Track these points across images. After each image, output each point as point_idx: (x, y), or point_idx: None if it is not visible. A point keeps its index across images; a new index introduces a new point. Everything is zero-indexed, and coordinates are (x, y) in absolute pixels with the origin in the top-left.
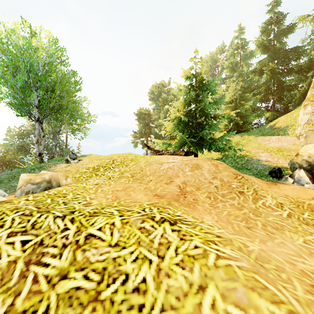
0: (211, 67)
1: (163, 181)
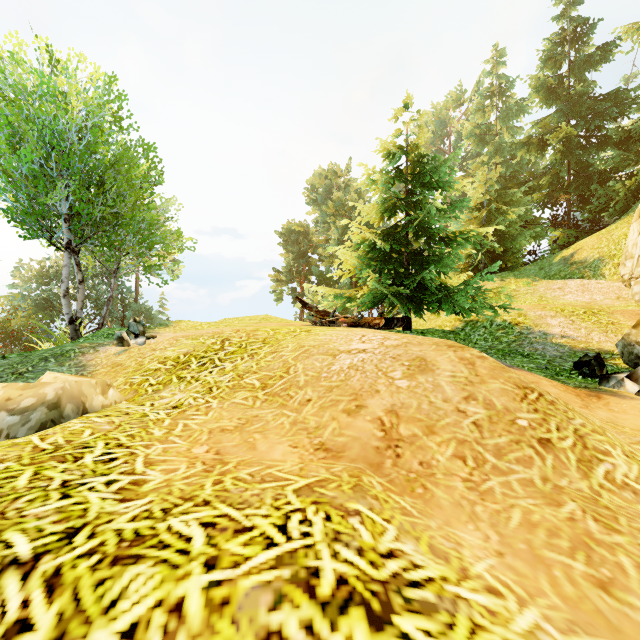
0: (434, 136)
1: (339, 404)
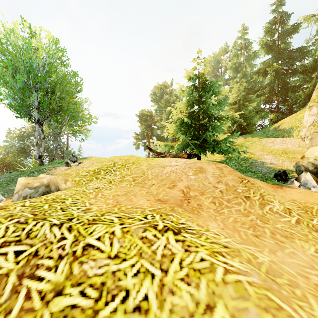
0: (214, 68)
1: (166, 185)
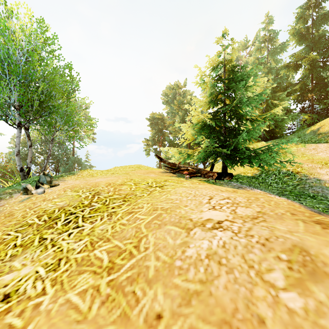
0: None
1: None
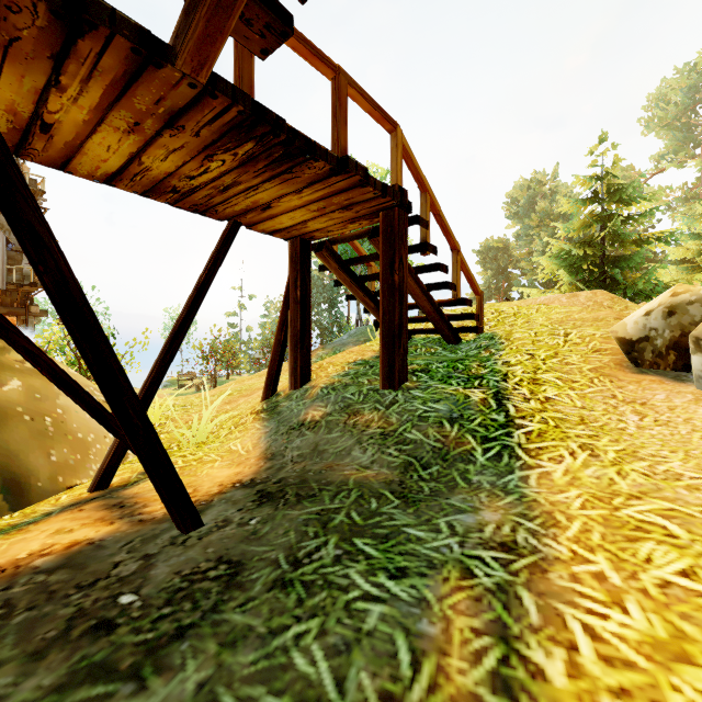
0: (678, 109)
1: None
